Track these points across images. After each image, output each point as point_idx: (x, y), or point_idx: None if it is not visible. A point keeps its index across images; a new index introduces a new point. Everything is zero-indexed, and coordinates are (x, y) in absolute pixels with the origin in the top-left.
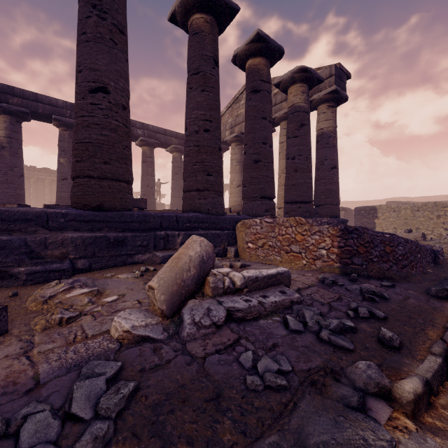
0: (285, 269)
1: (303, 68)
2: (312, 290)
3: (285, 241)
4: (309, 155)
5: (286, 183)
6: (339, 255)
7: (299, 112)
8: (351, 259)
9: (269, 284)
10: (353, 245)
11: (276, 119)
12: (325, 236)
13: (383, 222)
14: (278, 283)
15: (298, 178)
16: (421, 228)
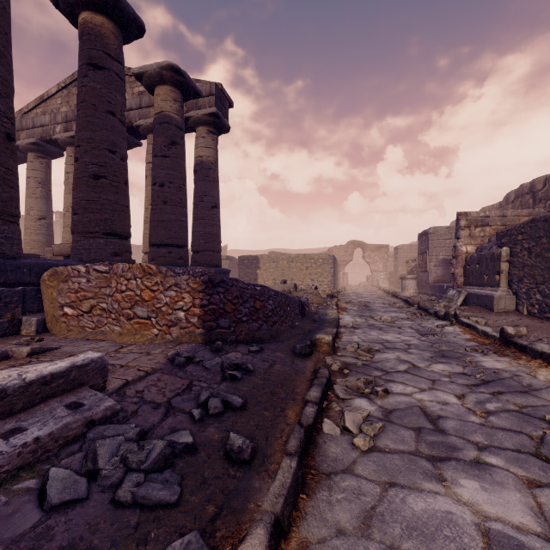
0: (97, 354)
1: (175, 67)
2: (149, 382)
3: (127, 302)
4: (184, 184)
5: (152, 217)
6: (202, 318)
7: (170, 124)
8: (216, 321)
9: (47, 394)
10: (220, 302)
11: (141, 128)
12: (183, 292)
13: (264, 273)
14: (73, 385)
15: (168, 212)
16: (294, 279)
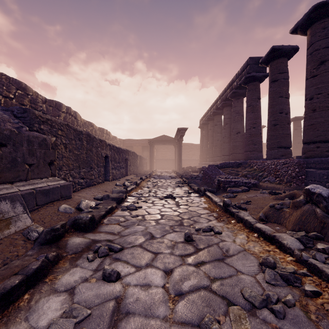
0: None
1: None
2: None
3: None
4: None
5: None
6: None
7: None
8: None
9: None
10: None
11: None
12: None
13: None
14: None
15: None
16: None
